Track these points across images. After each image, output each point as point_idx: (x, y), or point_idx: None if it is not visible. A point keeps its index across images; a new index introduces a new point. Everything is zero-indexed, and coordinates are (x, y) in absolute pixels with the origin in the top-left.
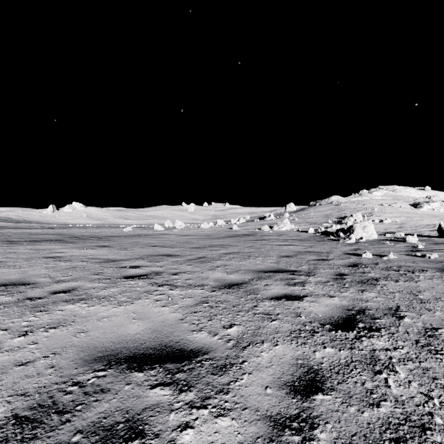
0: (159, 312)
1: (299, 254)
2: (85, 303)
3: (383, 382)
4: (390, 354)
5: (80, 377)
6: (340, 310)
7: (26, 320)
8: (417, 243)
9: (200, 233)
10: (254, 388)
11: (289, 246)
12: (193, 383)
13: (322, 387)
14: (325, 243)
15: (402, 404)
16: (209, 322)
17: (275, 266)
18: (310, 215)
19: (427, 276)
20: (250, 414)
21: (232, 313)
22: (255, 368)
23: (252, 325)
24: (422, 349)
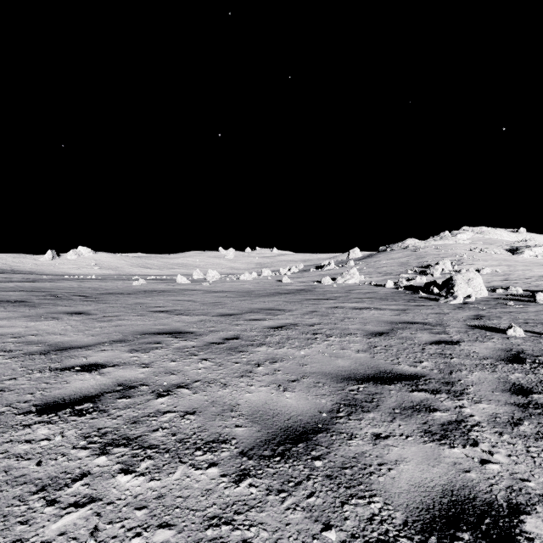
0: None
1: (397, 330)
2: None
3: None
4: None
5: None
6: None
7: None
8: None
9: (239, 288)
10: None
11: (371, 311)
12: None
13: None
14: (421, 305)
15: None
16: None
17: (370, 362)
18: (381, 263)
19: None
20: None
21: None
22: None
23: None
24: None
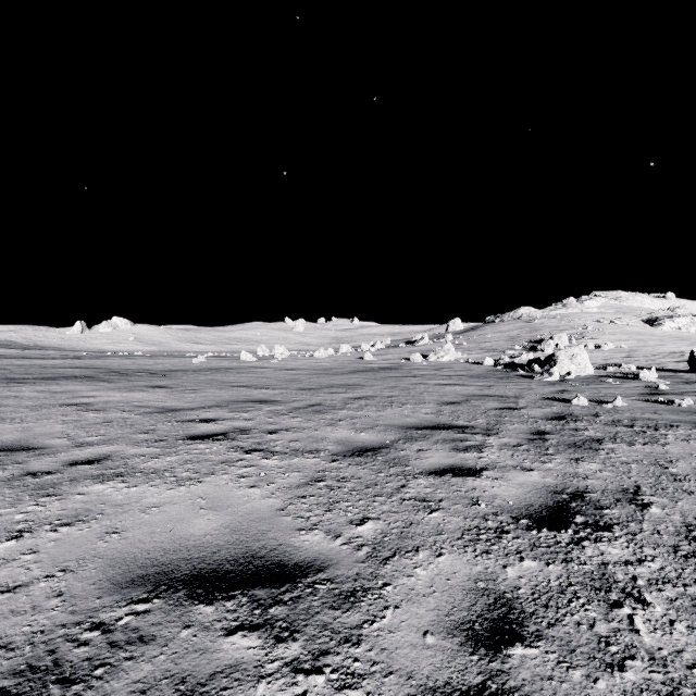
0: (244, 497)
1: (471, 400)
2: (123, 481)
3: (626, 623)
4: (632, 570)
5: (104, 614)
6: (544, 493)
7: (23, 512)
8: (657, 382)
9: (314, 366)
10: (404, 634)
11: (455, 387)
12: (300, 625)
13: (521, 632)
14: (512, 382)
15: (662, 664)
16: (326, 515)
17: (434, 419)
18: (486, 337)
19: (679, 435)
20: (398, 684)
21: (364, 499)
22: (405, 597)
23: (398, 519)
24: (685, 562)
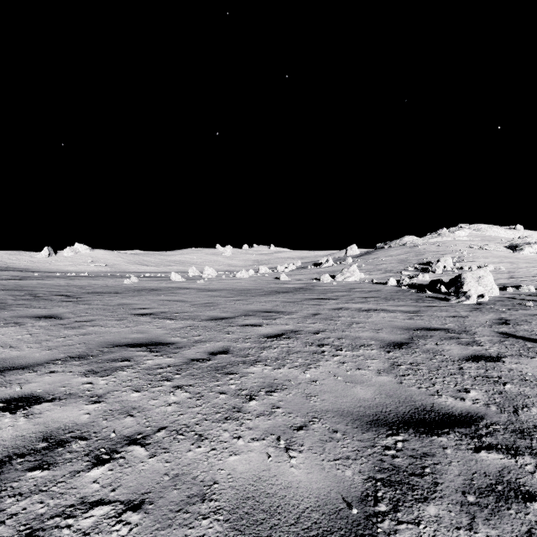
0: None
1: (418, 339)
2: None
3: None
4: None
5: None
6: None
7: None
8: None
9: (234, 286)
10: None
11: (380, 313)
12: None
13: None
14: (433, 306)
15: None
16: None
17: (400, 391)
18: (380, 260)
19: None
20: None
21: None
22: None
23: None
24: None
